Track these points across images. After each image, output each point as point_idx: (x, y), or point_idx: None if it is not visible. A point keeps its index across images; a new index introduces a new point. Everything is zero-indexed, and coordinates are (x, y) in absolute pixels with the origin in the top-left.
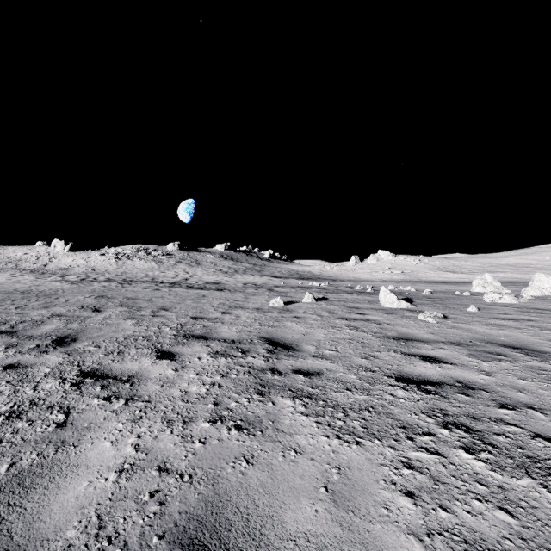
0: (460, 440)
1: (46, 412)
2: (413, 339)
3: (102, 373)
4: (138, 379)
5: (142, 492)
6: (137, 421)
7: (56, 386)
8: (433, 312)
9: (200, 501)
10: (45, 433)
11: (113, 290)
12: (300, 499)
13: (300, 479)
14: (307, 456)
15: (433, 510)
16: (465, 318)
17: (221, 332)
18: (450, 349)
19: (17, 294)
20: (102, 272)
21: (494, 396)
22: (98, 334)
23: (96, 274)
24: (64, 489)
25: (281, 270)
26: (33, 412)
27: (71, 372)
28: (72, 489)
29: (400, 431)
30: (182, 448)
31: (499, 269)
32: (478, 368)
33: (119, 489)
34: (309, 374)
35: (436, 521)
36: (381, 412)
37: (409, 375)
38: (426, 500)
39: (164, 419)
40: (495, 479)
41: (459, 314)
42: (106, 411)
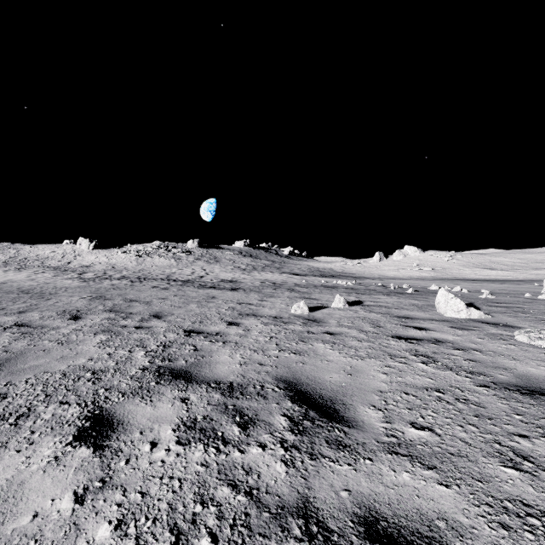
0: None
1: None
2: None
3: None
4: None
5: None
6: None
7: None
8: (539, 329)
9: None
10: None
11: (118, 289)
12: None
13: None
14: None
15: None
16: None
17: (217, 364)
18: None
19: (14, 293)
20: (121, 269)
21: None
22: (34, 363)
23: (115, 271)
24: None
25: (301, 267)
26: None
27: None
28: None
29: None
30: None
31: None
32: None
33: None
34: None
35: None
36: None
37: None
38: None
39: None
40: None
41: None
42: None
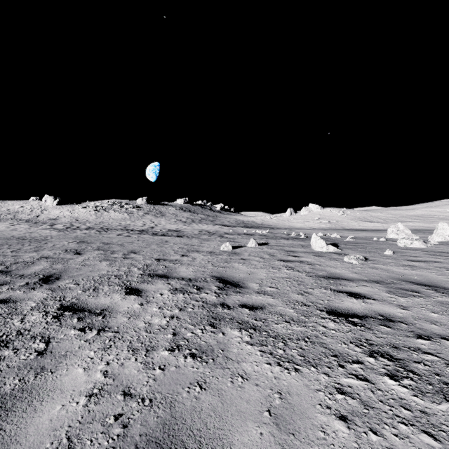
0: (384, 367)
1: (30, 342)
2: (340, 278)
3: (79, 307)
4: (109, 312)
5: (108, 415)
6: (106, 349)
7: (40, 318)
8: (356, 255)
9: (158, 424)
10: (27, 360)
11: (92, 236)
12: (247, 423)
13: (246, 404)
14: (253, 382)
15: (365, 434)
16: (382, 260)
17: (180, 272)
18: (372, 286)
19: (14, 239)
20: (84, 222)
21: (412, 328)
22: (78, 273)
23: (79, 223)
24: (40, 412)
25: (230, 220)
26: (18, 341)
27: (53, 306)
28: (47, 412)
29: (333, 359)
30: (144, 375)
31: (409, 219)
32: (396, 303)
33: (88, 412)
34: (253, 308)
35: (367, 444)
36: (316, 342)
37: (338, 309)
38: (358, 424)
39: (130, 348)
40: (418, 404)
41: (377, 257)
42: (80, 341)
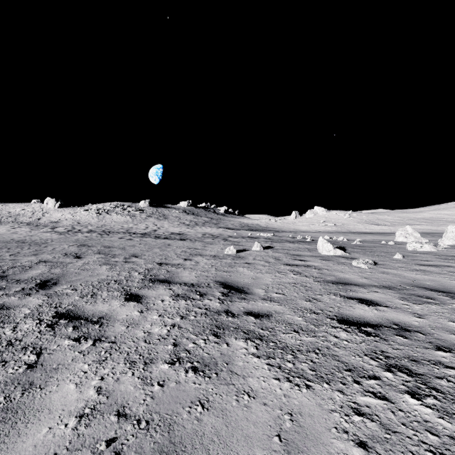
0: (404, 384)
1: (20, 353)
2: (350, 283)
3: (76, 314)
4: (106, 320)
5: (99, 441)
6: (102, 362)
7: (33, 326)
8: (365, 259)
9: (155, 451)
10: (15, 374)
11: (93, 240)
12: (254, 450)
13: (253, 427)
14: (260, 401)
15: None
16: (392, 264)
17: (182, 277)
18: (383, 292)
19: (13, 243)
20: (86, 225)
21: (430, 338)
22: (76, 278)
23: (81, 226)
24: (23, 436)
25: (234, 223)
26: (8, 353)
27: (48, 313)
28: (32, 436)
29: (347, 374)
30: (141, 392)
31: (416, 222)
32: (411, 311)
33: (77, 436)
34: (259, 315)
35: None
36: (327, 354)
37: (349, 317)
38: (380, 452)
39: (127, 360)
40: (445, 428)
41: (387, 261)
42: (74, 352)
